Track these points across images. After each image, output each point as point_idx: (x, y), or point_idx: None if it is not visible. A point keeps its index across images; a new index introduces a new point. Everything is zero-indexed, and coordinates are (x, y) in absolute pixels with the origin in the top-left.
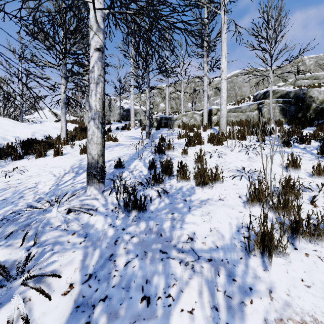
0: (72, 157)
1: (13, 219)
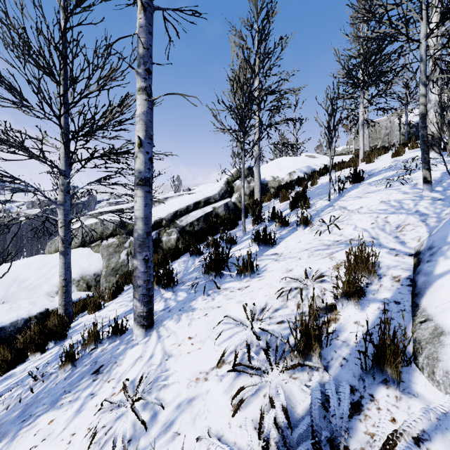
0: (384, 160)
1: (386, 170)
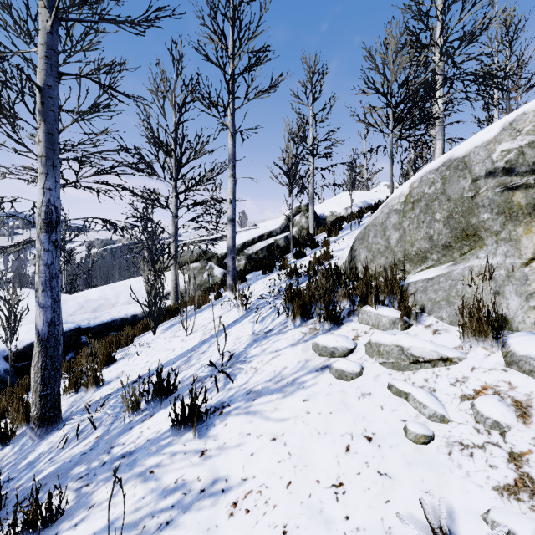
0: None
1: None
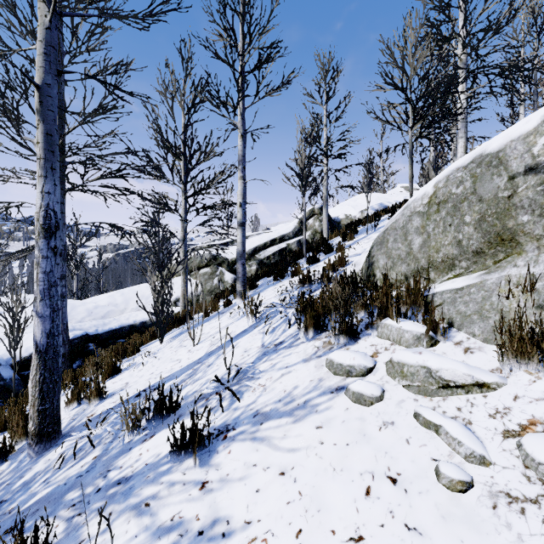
0: None
1: None
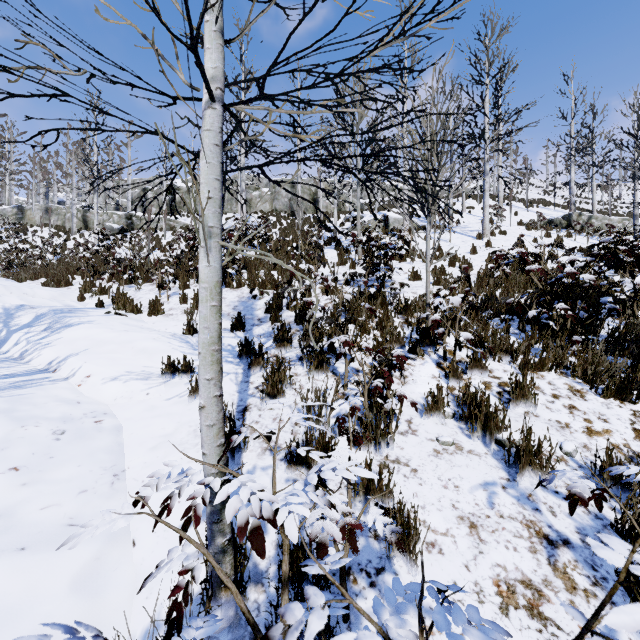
0: None
1: None
